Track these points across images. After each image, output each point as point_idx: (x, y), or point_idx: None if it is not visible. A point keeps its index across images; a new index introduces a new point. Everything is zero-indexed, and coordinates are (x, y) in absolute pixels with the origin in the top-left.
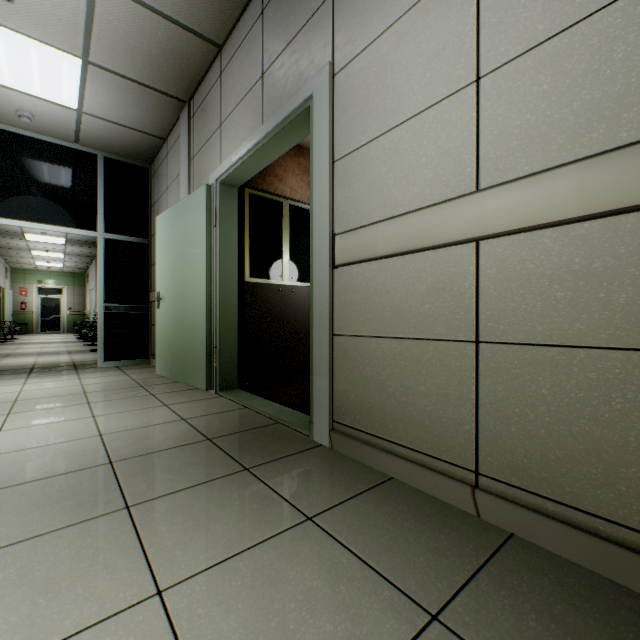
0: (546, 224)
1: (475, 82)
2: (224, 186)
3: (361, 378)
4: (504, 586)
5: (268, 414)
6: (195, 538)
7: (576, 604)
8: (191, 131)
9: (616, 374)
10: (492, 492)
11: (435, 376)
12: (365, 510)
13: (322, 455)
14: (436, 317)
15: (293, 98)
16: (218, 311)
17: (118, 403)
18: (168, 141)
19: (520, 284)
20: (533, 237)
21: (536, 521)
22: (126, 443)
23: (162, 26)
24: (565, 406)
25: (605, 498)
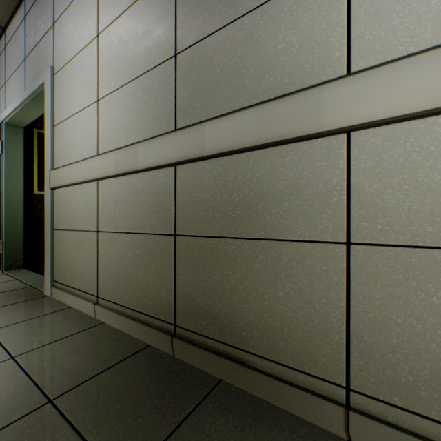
0: (108, 176)
1: (97, 101)
2: (10, 126)
3: (64, 254)
4: (68, 342)
5: (28, 282)
6: None
7: (94, 342)
8: None
9: (129, 244)
10: (102, 305)
11: (87, 250)
12: (32, 323)
13: (40, 301)
14: (87, 219)
15: (37, 81)
16: (4, 214)
17: None
18: None
19: (108, 203)
20: (111, 181)
21: (110, 314)
22: None
23: None
24: (118, 259)
25: (127, 298)
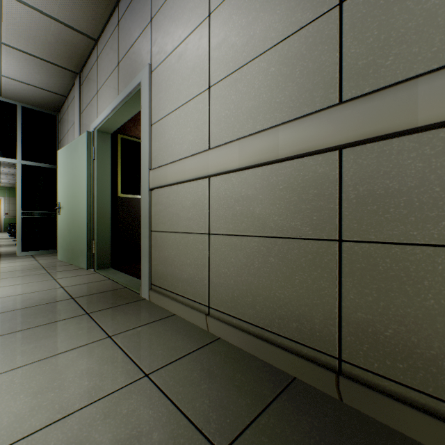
0: (229, 171)
1: (208, 89)
2: (100, 133)
3: (163, 257)
4: (195, 360)
5: (121, 282)
6: (33, 349)
7: (225, 365)
8: (81, 93)
9: (256, 249)
10: (215, 317)
11: (193, 254)
12: (146, 331)
13: (141, 304)
14: (194, 220)
15: (132, 82)
16: (96, 216)
17: (20, 278)
18: (68, 98)
19: (224, 202)
20: (229, 177)
21: (228, 329)
22: (14, 302)
23: (53, 24)
24: (240, 267)
25: (252, 313)
